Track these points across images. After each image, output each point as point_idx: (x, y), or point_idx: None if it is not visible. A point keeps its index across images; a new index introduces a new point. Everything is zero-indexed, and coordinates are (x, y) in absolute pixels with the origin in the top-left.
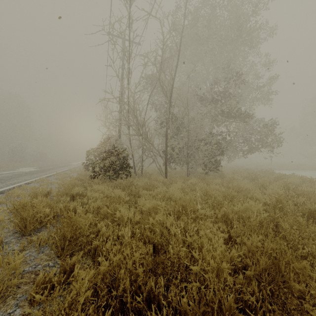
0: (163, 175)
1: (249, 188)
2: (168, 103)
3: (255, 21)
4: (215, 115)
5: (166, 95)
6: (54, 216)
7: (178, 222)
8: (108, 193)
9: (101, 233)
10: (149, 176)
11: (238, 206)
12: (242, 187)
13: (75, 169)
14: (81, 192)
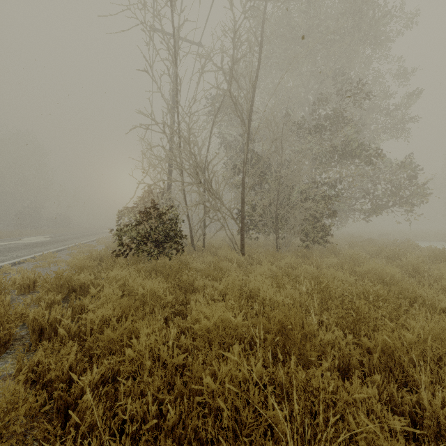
0: (237, 249)
1: (396, 276)
2: (246, 132)
3: (385, 3)
4: (321, 152)
5: (242, 118)
6: (4, 342)
7: (275, 369)
8: (135, 286)
9: (81, 410)
10: (215, 250)
11: (414, 329)
12: (383, 274)
13: (106, 239)
14: (89, 282)
